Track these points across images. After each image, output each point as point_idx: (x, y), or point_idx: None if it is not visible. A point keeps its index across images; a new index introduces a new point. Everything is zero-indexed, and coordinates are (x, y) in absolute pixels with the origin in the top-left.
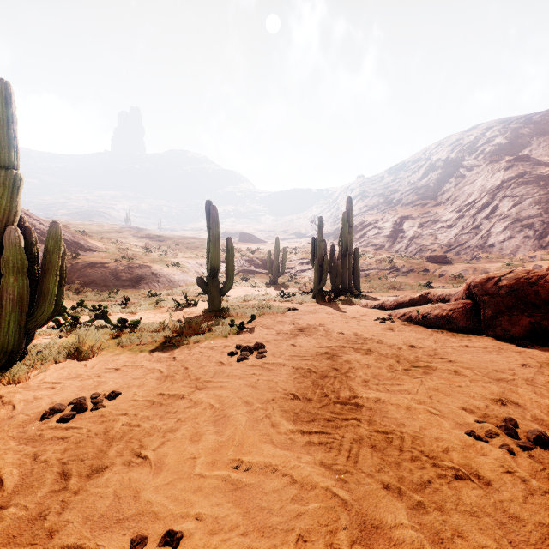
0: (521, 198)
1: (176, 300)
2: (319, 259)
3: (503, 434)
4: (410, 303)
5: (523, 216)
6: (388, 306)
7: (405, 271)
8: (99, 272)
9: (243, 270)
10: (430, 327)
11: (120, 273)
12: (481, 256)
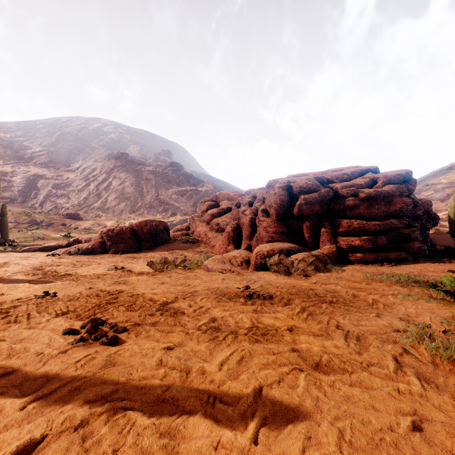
0: (125, 180)
1: None
2: None
3: (115, 269)
4: (67, 244)
5: (126, 192)
6: (50, 248)
7: (45, 225)
8: None
9: None
10: (83, 254)
11: None
12: (102, 215)
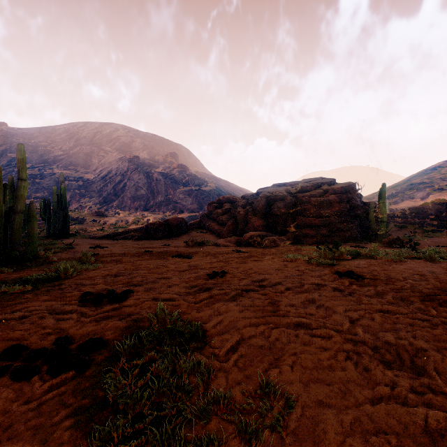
0: (138, 181)
1: None
2: (54, 213)
3: (165, 245)
4: (121, 234)
5: (139, 192)
6: (110, 236)
7: (80, 221)
8: None
9: None
10: (135, 240)
11: None
12: (121, 212)
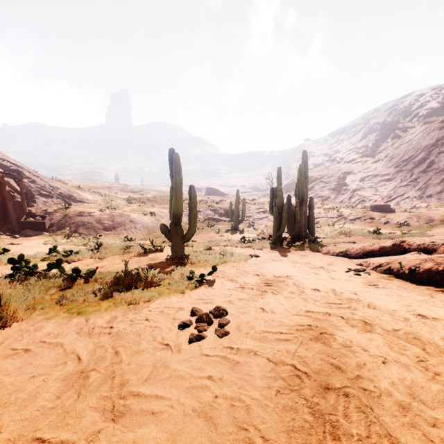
0: None
1: (142, 246)
2: (278, 207)
3: None
4: (381, 252)
5: None
6: (354, 254)
7: (352, 219)
8: (85, 220)
9: (208, 218)
10: (419, 283)
11: (103, 220)
12: (420, 205)
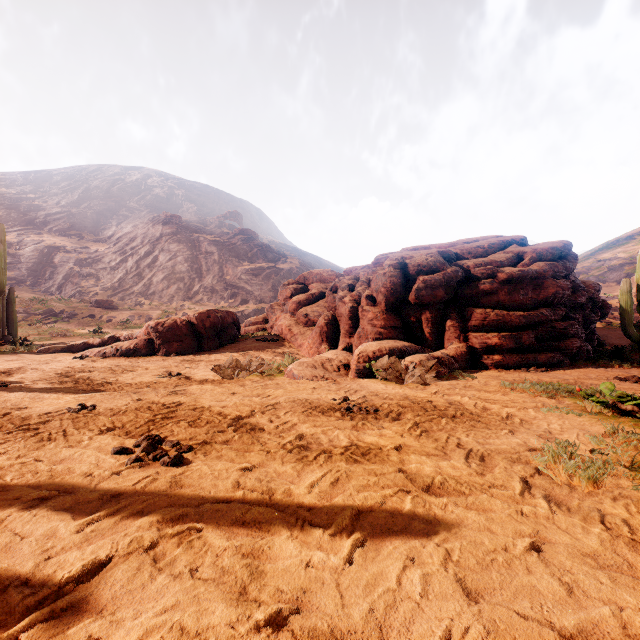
0: (176, 254)
1: None
2: None
3: (168, 376)
4: (101, 343)
5: (177, 270)
6: (77, 349)
7: (66, 316)
8: None
9: None
10: (123, 357)
11: None
12: (145, 302)
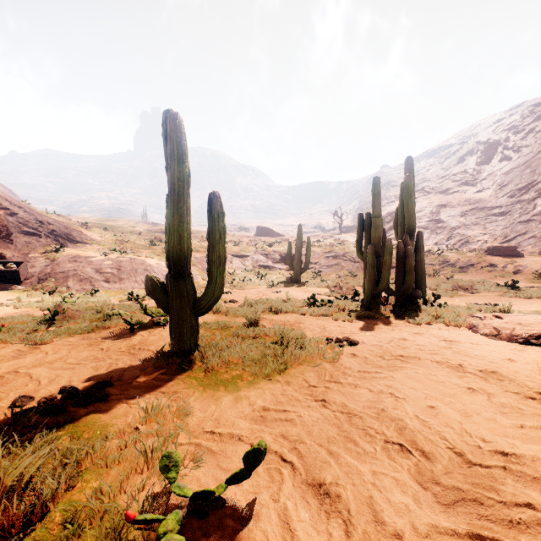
0: None
1: (123, 318)
2: (374, 246)
3: None
4: None
5: None
6: None
7: (462, 266)
8: (80, 267)
9: (258, 265)
10: None
11: (105, 268)
12: None
